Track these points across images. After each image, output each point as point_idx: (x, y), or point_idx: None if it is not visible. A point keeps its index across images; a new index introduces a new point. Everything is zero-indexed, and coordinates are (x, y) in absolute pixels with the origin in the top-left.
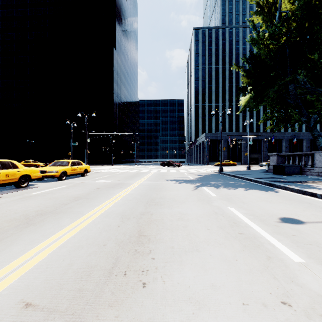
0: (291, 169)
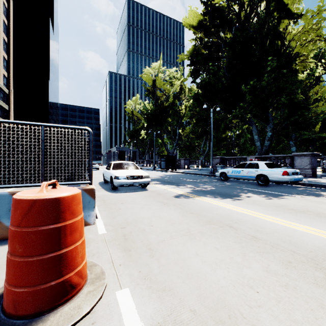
0: None
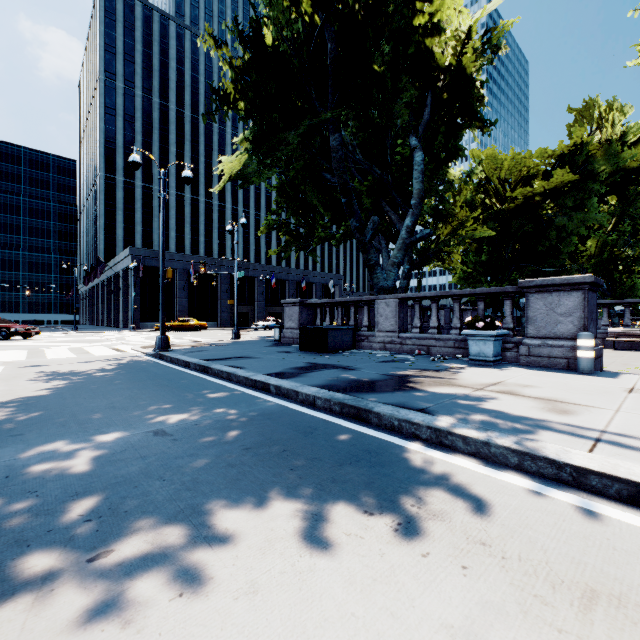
0: (338, 338)
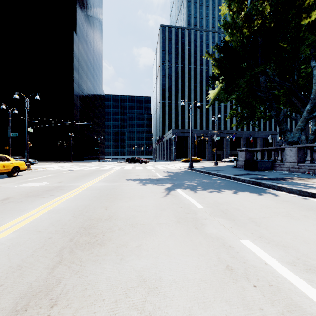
0: (263, 165)
